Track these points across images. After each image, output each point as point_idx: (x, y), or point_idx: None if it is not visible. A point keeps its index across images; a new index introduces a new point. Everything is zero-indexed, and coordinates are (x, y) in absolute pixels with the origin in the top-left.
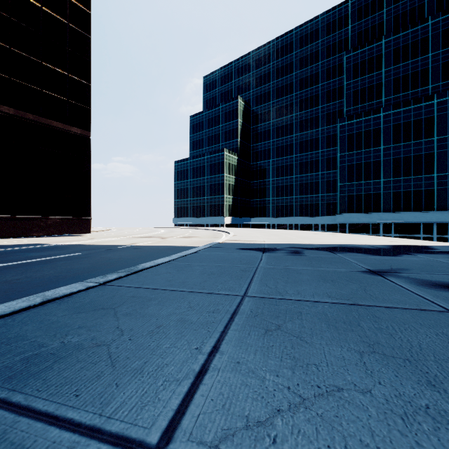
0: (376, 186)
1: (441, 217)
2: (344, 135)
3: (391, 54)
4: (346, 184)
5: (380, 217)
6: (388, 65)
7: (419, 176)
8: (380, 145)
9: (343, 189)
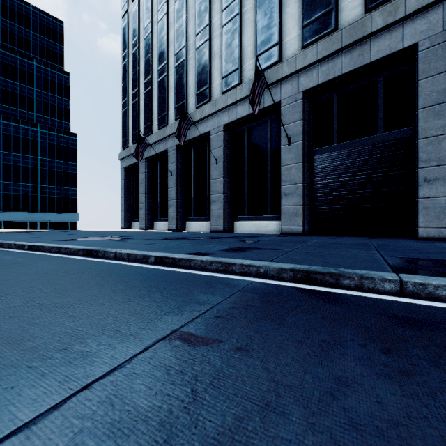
0: None
1: (43, 217)
2: None
3: (0, 64)
4: None
5: None
6: None
7: (27, 184)
8: None
9: None
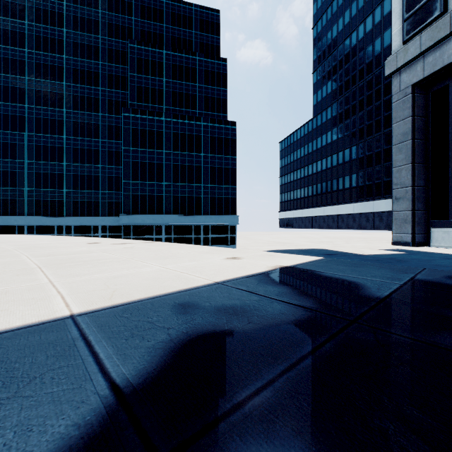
0: (159, 188)
1: (206, 221)
2: (128, 128)
3: (170, 67)
4: (131, 182)
5: (163, 219)
6: (168, 76)
7: (192, 184)
8: (163, 149)
9: (128, 187)
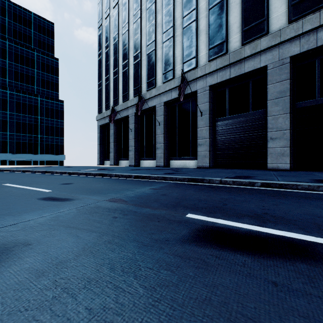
0: (4, 136)
1: (42, 157)
2: None
3: (13, 54)
4: None
5: (7, 156)
6: (11, 60)
7: (31, 135)
8: (7, 111)
9: None
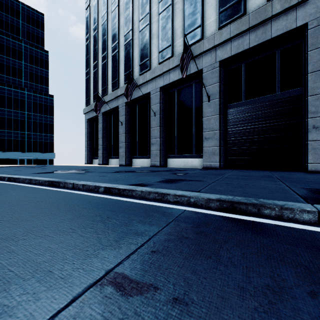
0: None
1: (29, 156)
2: None
3: None
4: None
5: None
6: None
7: (17, 131)
8: None
9: None
